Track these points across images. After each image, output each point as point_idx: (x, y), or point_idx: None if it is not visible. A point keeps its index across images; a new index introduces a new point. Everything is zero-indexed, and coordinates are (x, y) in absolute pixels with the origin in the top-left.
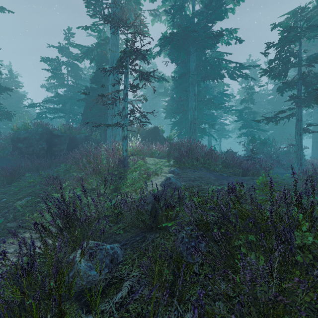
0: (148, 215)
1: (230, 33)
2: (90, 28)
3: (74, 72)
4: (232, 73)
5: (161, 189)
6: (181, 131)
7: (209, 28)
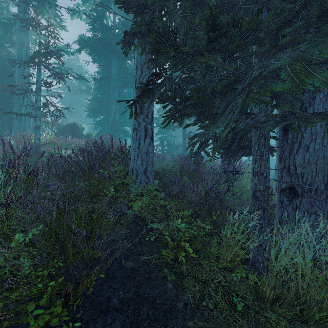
0: (55, 165)
1: None
2: None
3: None
4: None
5: None
6: (104, 131)
7: None
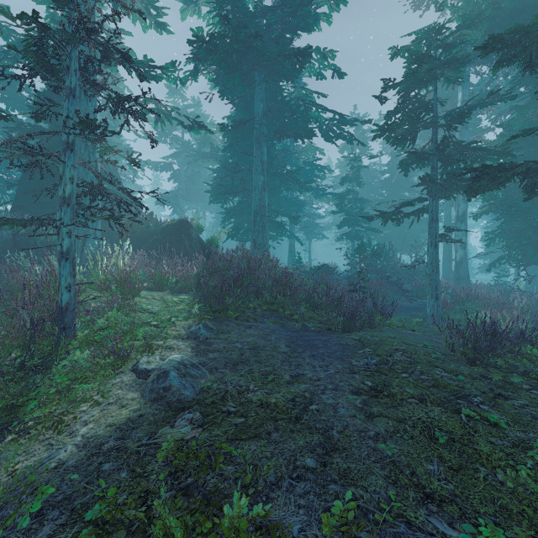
0: None
1: (323, 56)
2: None
3: (7, 92)
4: (328, 130)
5: (136, 411)
6: (240, 227)
7: (289, 41)
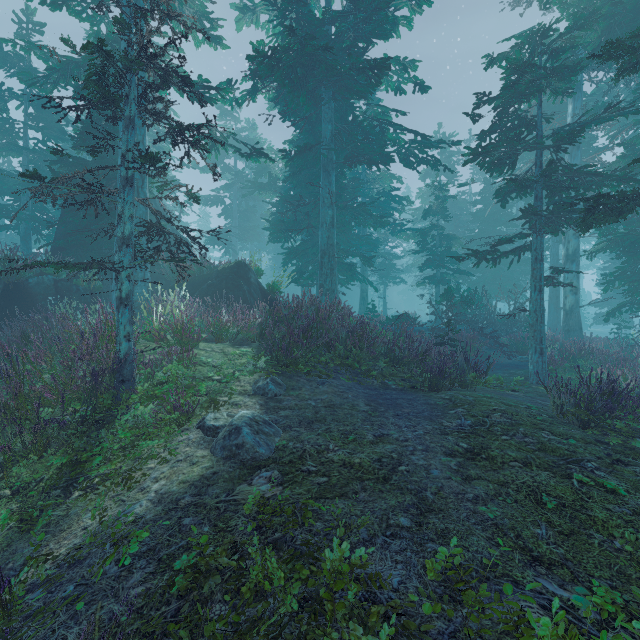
0: None
1: (403, 68)
2: (65, 5)
3: (43, 120)
4: (408, 155)
5: (209, 468)
6: (304, 270)
7: (362, 51)
